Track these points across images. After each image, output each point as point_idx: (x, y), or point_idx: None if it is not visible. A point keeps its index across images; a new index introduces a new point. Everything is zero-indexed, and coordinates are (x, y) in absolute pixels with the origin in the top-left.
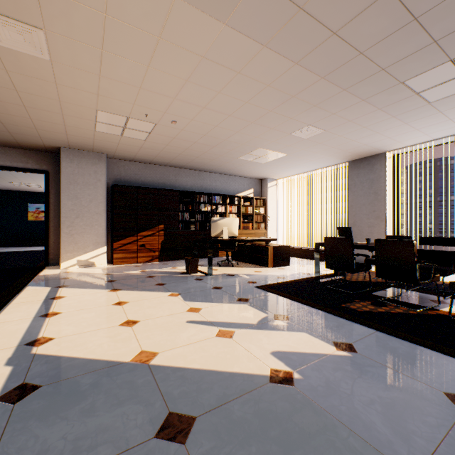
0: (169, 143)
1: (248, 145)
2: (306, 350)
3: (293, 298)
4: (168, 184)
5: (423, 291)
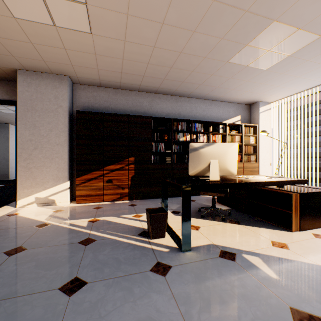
0: (126, 36)
1: (255, 13)
2: None
3: None
4: (142, 112)
5: None
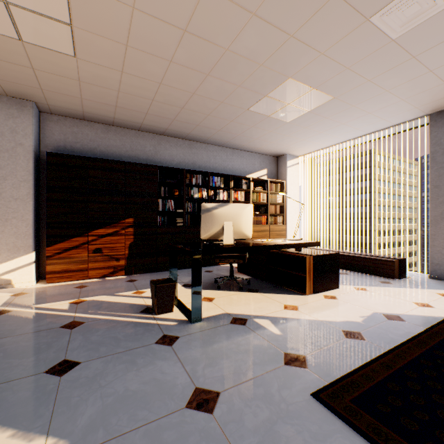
0: (124, 67)
1: (270, 68)
2: None
3: None
4: (144, 158)
5: None
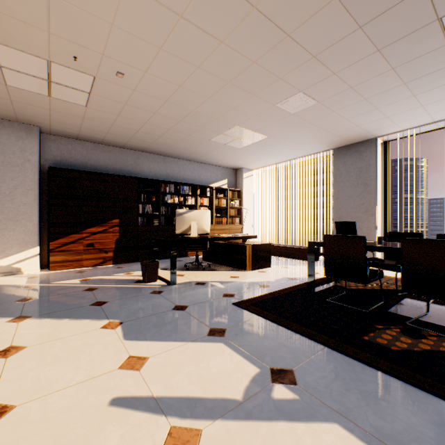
0: (121, 113)
1: (222, 120)
2: None
3: (290, 326)
4: (126, 170)
5: None
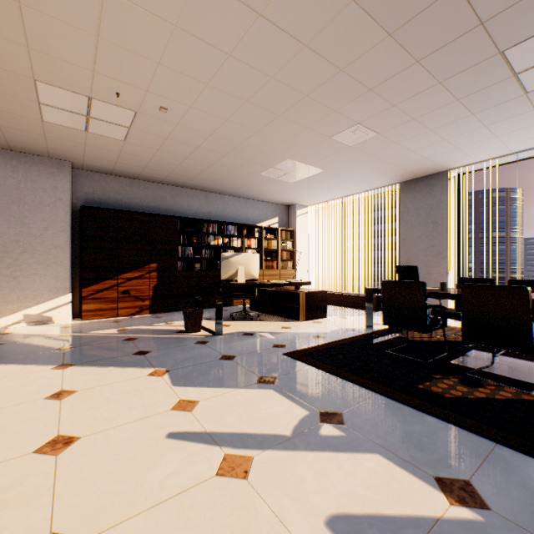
0: (161, 148)
1: (272, 154)
2: (393, 507)
3: (343, 375)
4: (164, 208)
5: (517, 355)
